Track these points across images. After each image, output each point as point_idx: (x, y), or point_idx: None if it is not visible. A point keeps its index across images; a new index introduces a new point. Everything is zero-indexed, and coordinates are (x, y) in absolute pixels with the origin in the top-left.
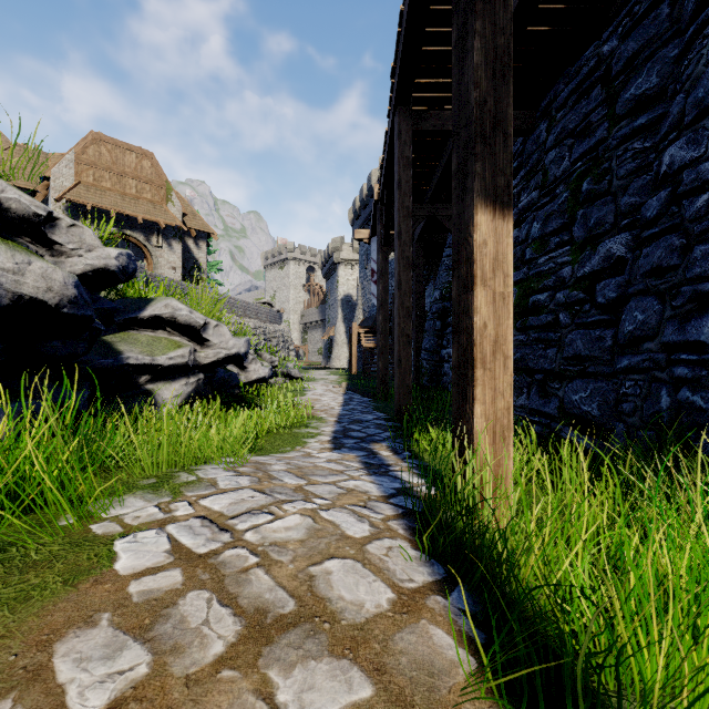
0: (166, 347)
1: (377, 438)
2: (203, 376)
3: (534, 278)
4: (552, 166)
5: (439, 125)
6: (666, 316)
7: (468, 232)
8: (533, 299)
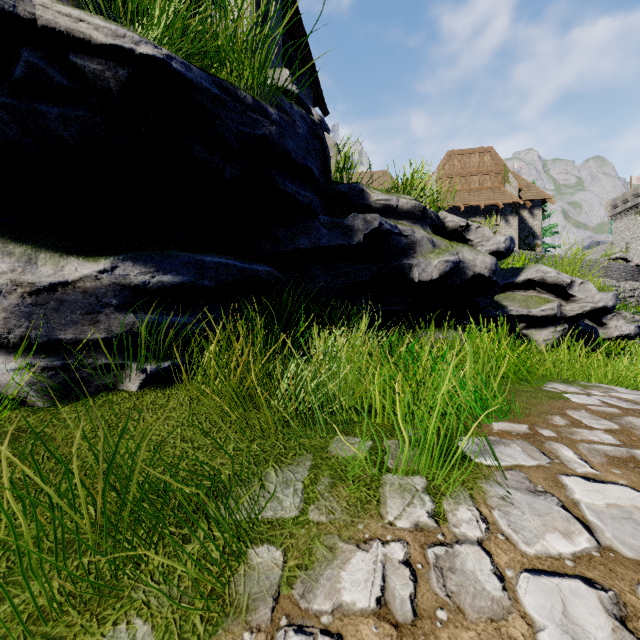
0: (537, 302)
1: None
2: (567, 326)
3: None
4: None
5: None
6: None
7: None
8: None
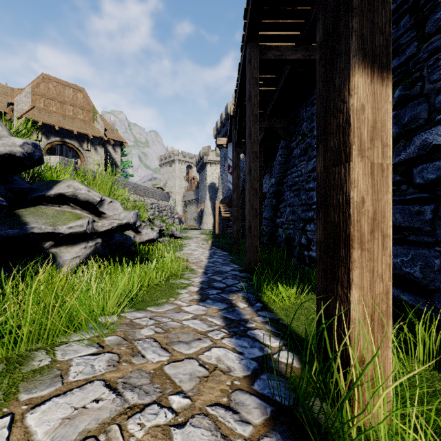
0: (68, 218)
1: (234, 288)
2: (100, 240)
3: None
4: None
5: (278, 55)
6: None
7: (340, 99)
8: None
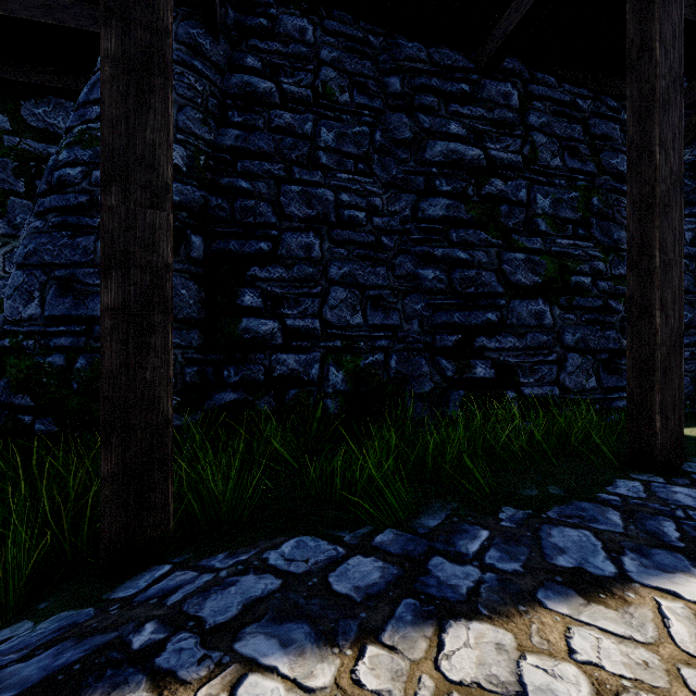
0: None
1: None
2: None
3: (562, 257)
4: (543, 150)
5: None
6: None
7: None
8: (576, 279)
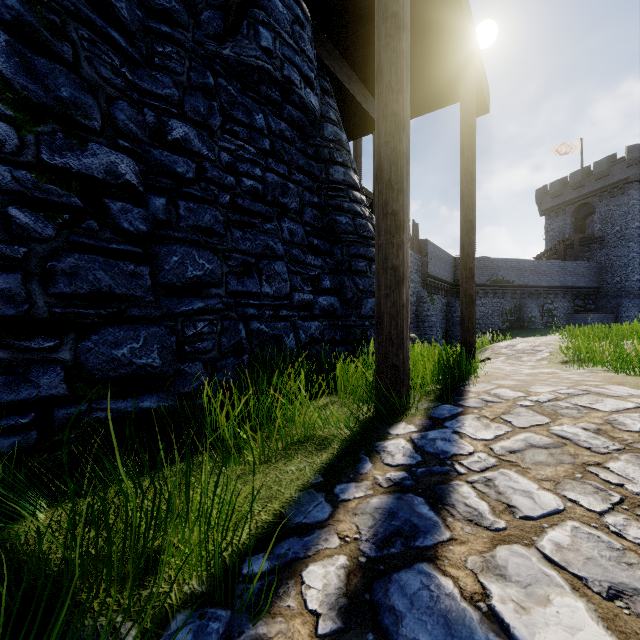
0: None
1: None
2: None
3: None
4: None
5: None
6: (226, 271)
7: (408, 213)
8: None
